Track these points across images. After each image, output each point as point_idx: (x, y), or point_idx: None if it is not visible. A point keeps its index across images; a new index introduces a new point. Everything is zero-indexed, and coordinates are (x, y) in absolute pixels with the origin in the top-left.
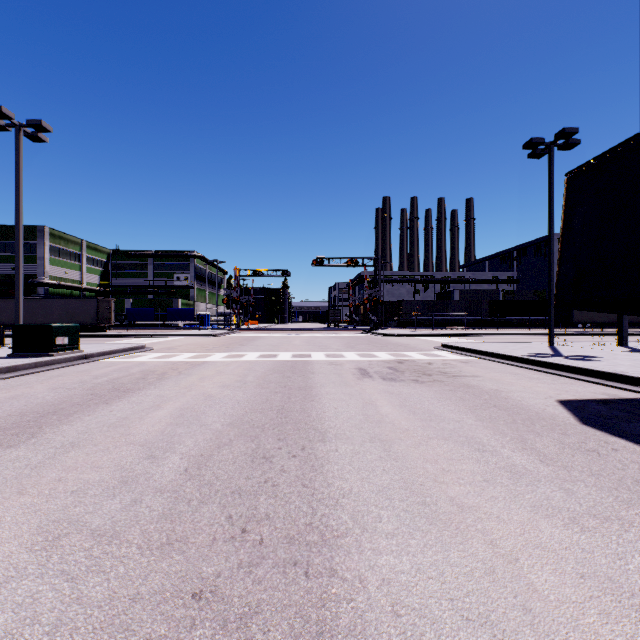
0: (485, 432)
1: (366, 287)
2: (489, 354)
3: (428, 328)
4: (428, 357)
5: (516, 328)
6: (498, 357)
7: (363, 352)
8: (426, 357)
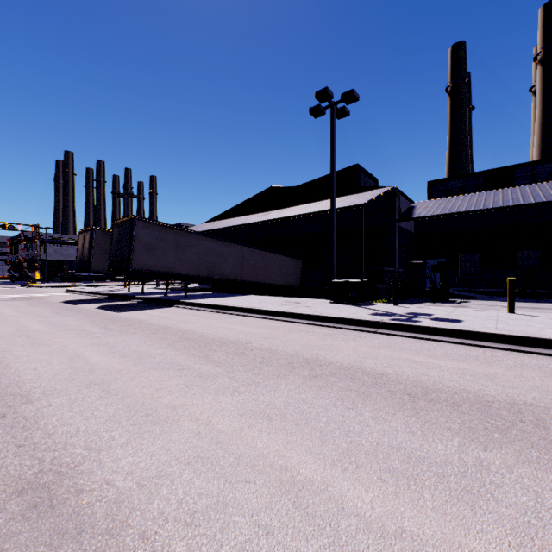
0: (24, 305)
1: (23, 249)
2: (81, 292)
3: (86, 282)
4: (46, 295)
5: (152, 281)
6: (84, 293)
7: (3, 295)
8: (45, 295)
